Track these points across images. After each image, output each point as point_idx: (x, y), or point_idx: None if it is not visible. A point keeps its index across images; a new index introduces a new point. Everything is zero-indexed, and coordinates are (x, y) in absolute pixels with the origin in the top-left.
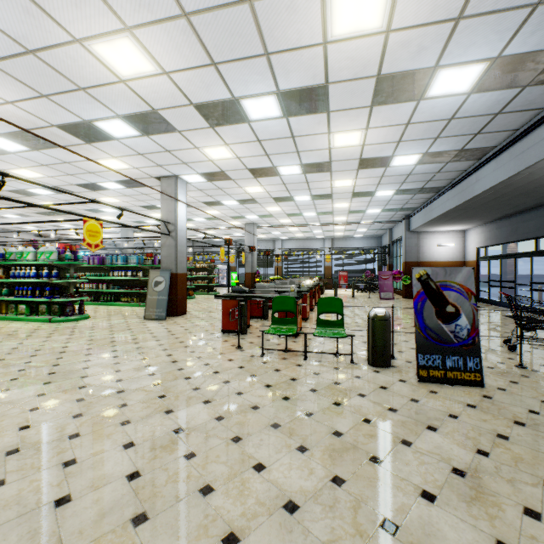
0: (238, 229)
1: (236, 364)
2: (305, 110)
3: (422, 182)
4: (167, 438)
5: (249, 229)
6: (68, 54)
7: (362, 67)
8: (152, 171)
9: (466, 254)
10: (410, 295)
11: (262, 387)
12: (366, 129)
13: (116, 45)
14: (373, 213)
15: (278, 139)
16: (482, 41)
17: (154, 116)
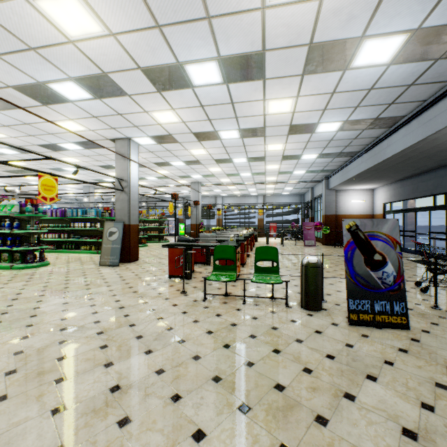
0: (185, 187)
1: (180, 309)
2: (243, 77)
3: (341, 147)
4: (102, 398)
5: (194, 186)
6: (14, 10)
7: (296, 35)
8: (107, 133)
9: (374, 209)
10: (329, 242)
11: (203, 333)
12: (297, 97)
13: (61, 2)
14: (299, 174)
15: (219, 105)
16: (406, 11)
17: (104, 80)
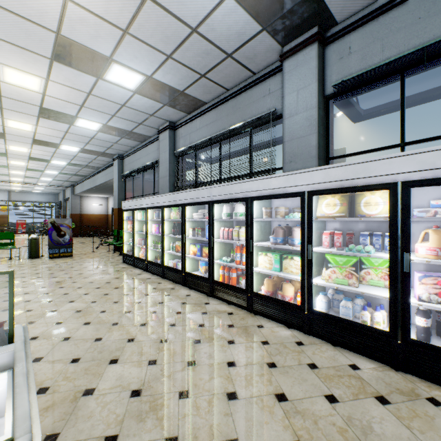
0: None
1: None
2: None
3: (74, 172)
4: None
5: None
6: None
7: (25, 135)
8: None
9: (108, 210)
10: (75, 235)
11: None
12: (31, 149)
13: None
14: (47, 180)
15: None
16: (75, 144)
17: None
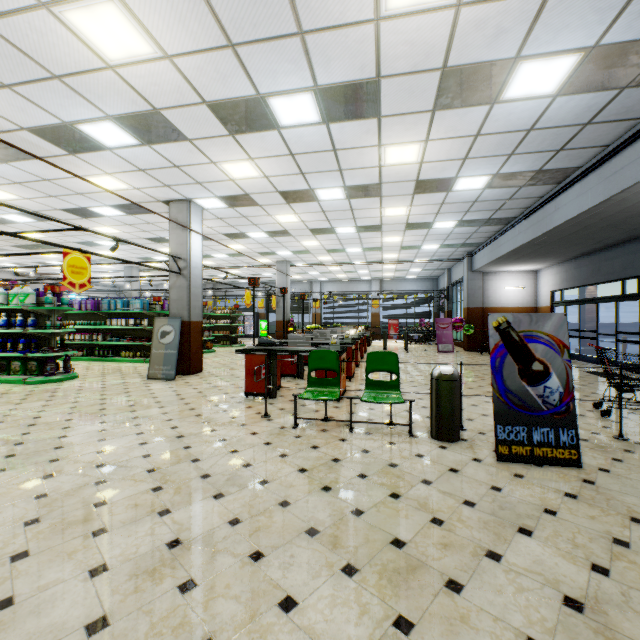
0: (268, 268)
1: (261, 439)
2: (350, 115)
3: (490, 211)
4: (157, 556)
5: (281, 267)
6: (32, 25)
7: (424, 56)
8: (158, 193)
9: (538, 299)
10: (473, 347)
11: (294, 472)
12: (426, 142)
13: (98, 13)
14: (430, 250)
15: (316, 153)
16: (577, 23)
17: (156, 119)
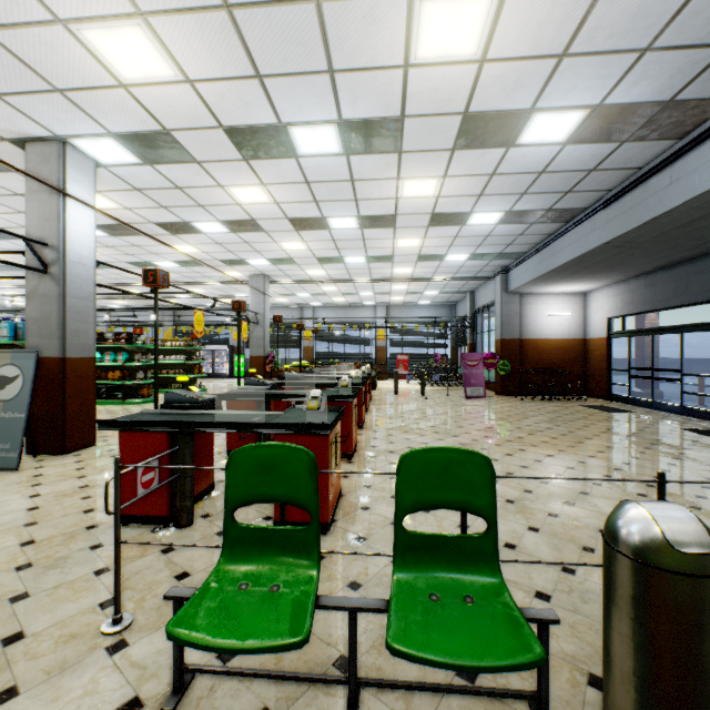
0: (241, 285)
1: None
2: None
3: (556, 195)
4: None
5: (256, 284)
6: None
7: None
8: None
9: (588, 328)
10: (509, 390)
11: None
12: None
13: None
14: (455, 262)
15: (278, 8)
16: None
17: None
